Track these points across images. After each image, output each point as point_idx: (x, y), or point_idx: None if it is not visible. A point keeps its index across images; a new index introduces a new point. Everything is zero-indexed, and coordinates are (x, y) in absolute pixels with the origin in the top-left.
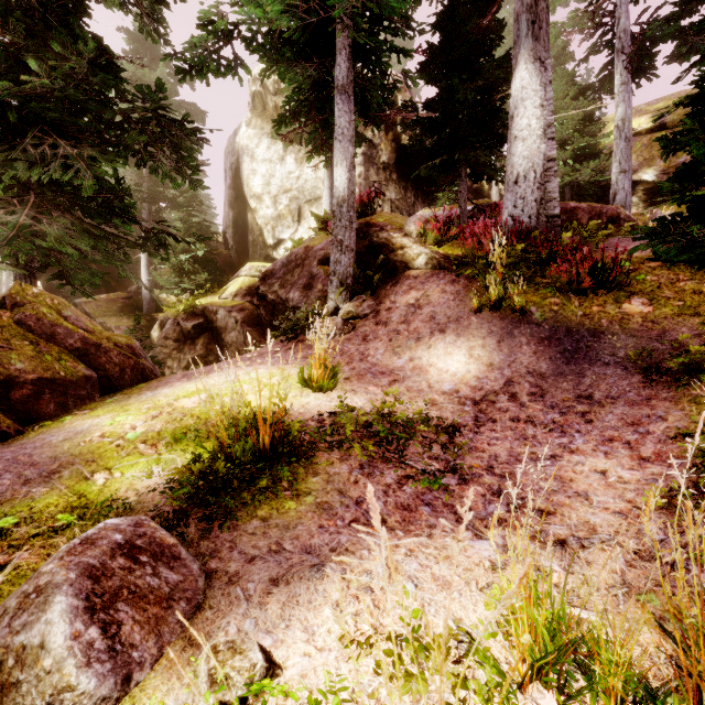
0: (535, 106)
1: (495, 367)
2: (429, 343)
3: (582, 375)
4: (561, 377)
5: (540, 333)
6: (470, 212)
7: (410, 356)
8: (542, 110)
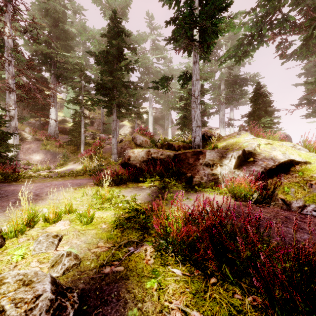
0: (54, 114)
1: (44, 158)
2: (32, 154)
3: (55, 159)
4: (53, 159)
5: (51, 153)
6: (42, 123)
7: (29, 156)
8: (55, 115)
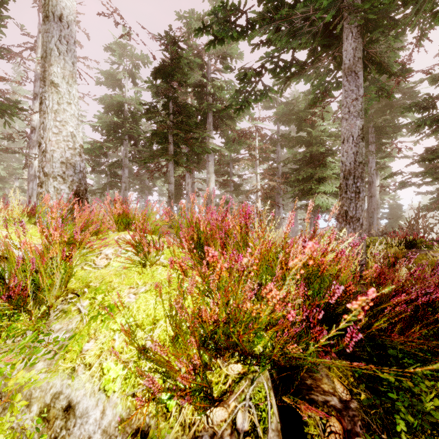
0: None
1: None
2: None
3: None
4: None
5: None
6: None
7: None
8: None
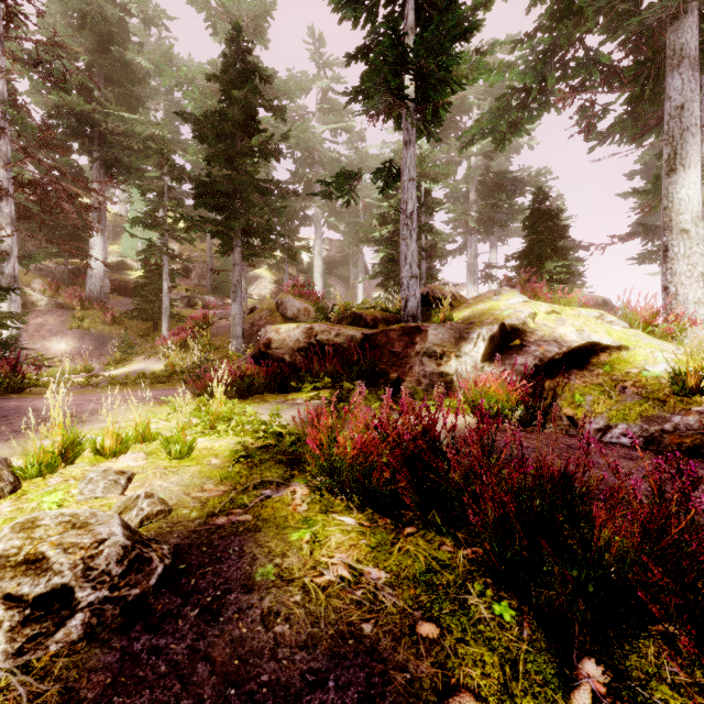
0: (100, 249)
1: (76, 347)
2: (50, 339)
3: (103, 349)
4: (97, 350)
5: (94, 337)
6: (72, 270)
7: (42, 344)
8: (103, 251)
